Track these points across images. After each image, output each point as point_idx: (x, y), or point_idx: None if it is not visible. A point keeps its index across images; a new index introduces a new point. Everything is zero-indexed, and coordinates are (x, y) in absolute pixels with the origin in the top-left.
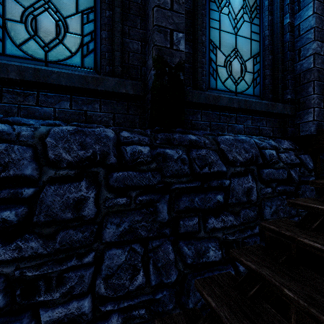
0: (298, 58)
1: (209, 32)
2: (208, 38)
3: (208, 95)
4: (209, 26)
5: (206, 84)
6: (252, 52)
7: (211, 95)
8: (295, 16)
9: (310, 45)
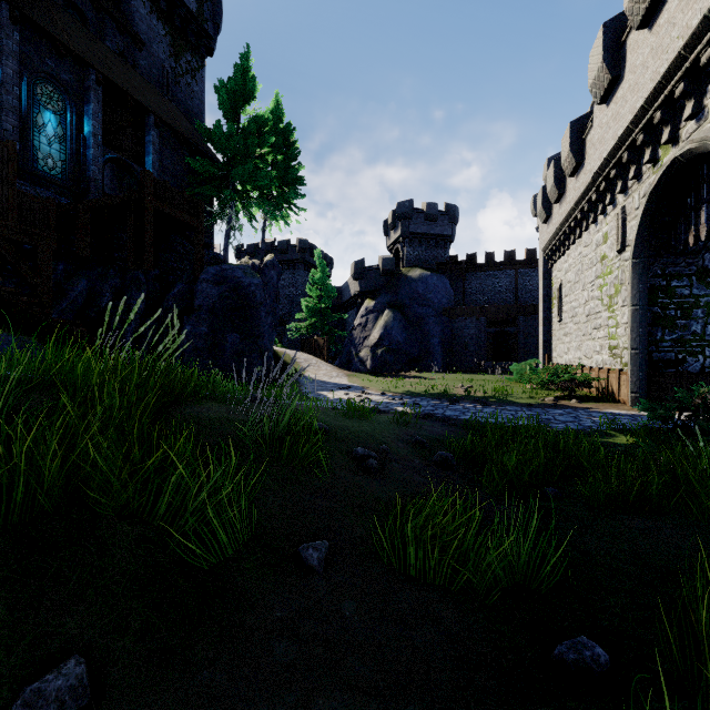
0: (88, 171)
1: (34, 141)
2: (33, 144)
3: (32, 170)
4: (34, 138)
5: (32, 165)
6: (61, 159)
7: (34, 170)
8: (87, 150)
9: (91, 167)
